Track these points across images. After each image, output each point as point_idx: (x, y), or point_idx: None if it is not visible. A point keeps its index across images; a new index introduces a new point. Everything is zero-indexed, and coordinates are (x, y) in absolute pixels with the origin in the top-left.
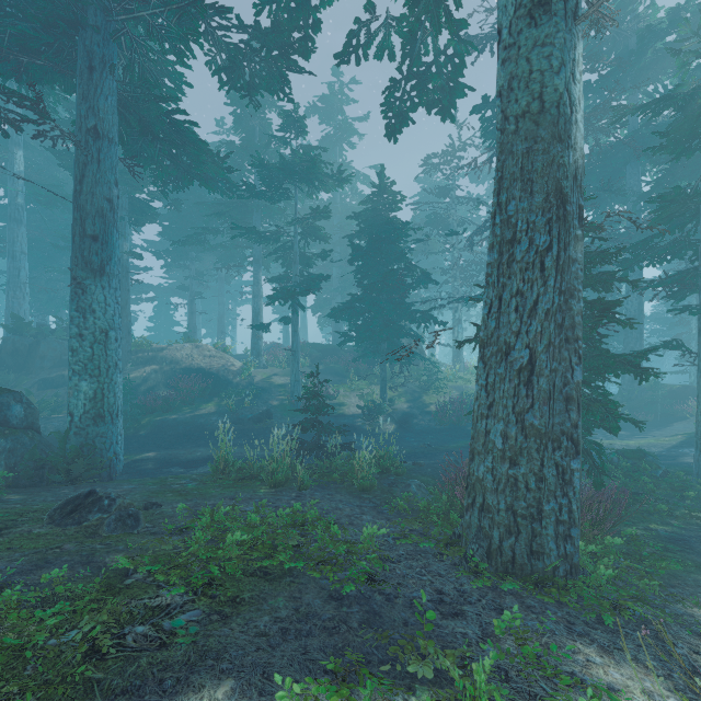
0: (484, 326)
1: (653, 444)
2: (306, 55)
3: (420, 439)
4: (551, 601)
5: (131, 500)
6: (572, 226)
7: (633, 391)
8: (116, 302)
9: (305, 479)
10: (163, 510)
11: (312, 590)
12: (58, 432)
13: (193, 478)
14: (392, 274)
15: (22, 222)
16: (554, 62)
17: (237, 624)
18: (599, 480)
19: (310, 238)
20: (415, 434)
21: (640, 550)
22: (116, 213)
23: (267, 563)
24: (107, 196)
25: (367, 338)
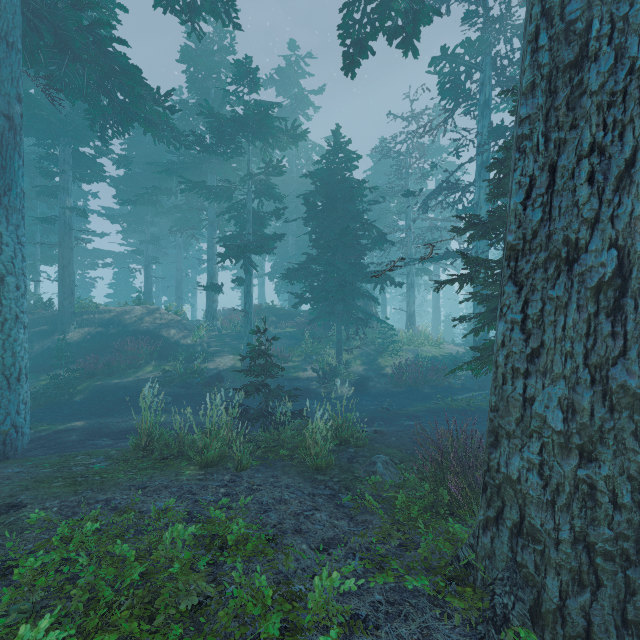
0: (517, 224)
1: None
2: None
3: (377, 403)
4: None
5: None
6: None
7: None
8: (18, 242)
9: (243, 457)
10: (21, 518)
11: None
12: None
13: (109, 455)
14: (348, 232)
15: None
16: None
17: None
18: None
19: (264, 197)
20: (372, 397)
21: None
22: (19, 134)
23: None
24: (5, 112)
25: (322, 300)
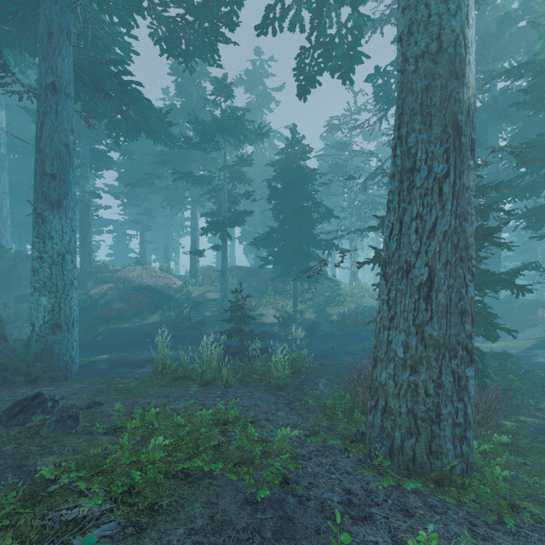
0: (386, 247)
1: (511, 346)
2: (231, 27)
3: (324, 343)
4: (452, 502)
5: (78, 399)
6: (465, 156)
7: (493, 304)
8: (72, 231)
9: (229, 379)
10: (104, 409)
11: (229, 494)
12: (22, 339)
13: (136, 377)
14: (302, 210)
15: (4, 169)
16: (451, 6)
17: (150, 540)
18: (483, 382)
19: (236, 181)
20: (321, 339)
21: (520, 444)
22: (72, 155)
23: (188, 466)
24: (64, 141)
25: (282, 262)
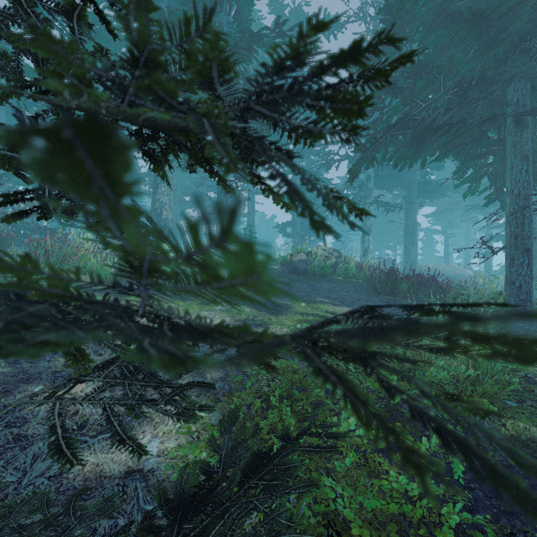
0: None
1: None
2: None
3: None
4: None
5: None
6: None
7: None
8: (416, 252)
9: None
10: None
11: None
12: None
13: None
14: None
15: None
16: None
17: None
18: None
19: None
20: None
21: None
22: (416, 224)
23: None
24: (414, 220)
25: None
